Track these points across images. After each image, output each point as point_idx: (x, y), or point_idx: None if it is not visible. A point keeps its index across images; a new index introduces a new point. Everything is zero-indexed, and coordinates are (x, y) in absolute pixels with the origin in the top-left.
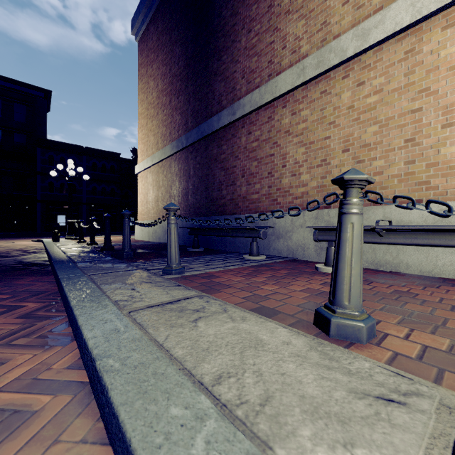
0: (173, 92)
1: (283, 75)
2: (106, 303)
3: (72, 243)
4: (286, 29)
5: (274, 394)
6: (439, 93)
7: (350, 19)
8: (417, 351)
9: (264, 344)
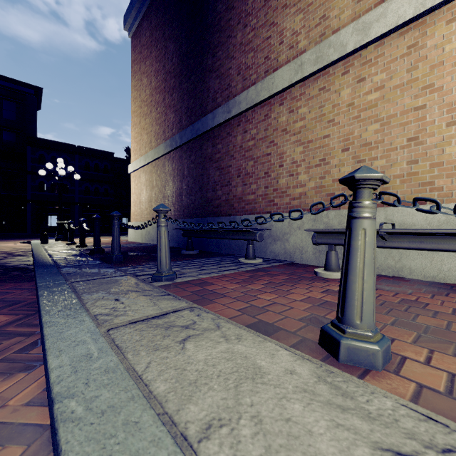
0: (167, 90)
1: (280, 71)
2: (84, 318)
3: (61, 245)
4: (284, 24)
5: (277, 454)
6: (444, 89)
7: (350, 13)
8: (442, 380)
9: (263, 374)
